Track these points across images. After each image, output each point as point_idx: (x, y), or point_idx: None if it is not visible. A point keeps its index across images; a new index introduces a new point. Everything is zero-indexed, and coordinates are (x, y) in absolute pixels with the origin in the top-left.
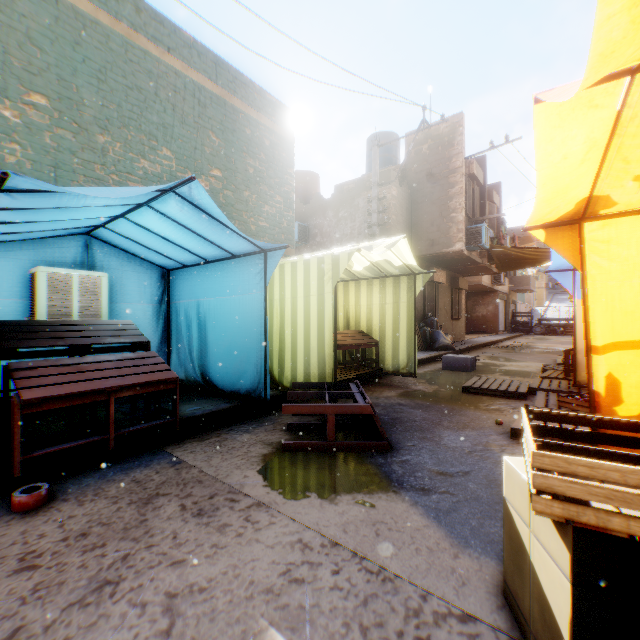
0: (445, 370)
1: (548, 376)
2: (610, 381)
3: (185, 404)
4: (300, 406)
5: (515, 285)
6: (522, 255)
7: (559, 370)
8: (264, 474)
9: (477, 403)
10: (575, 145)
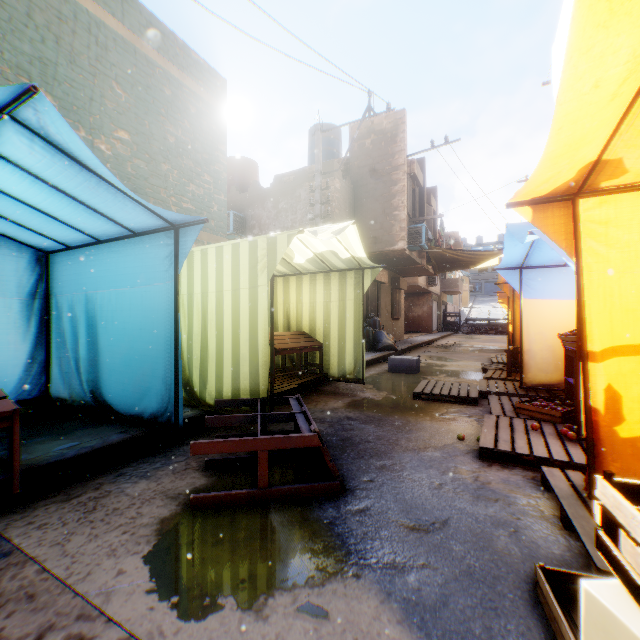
0: (391, 372)
1: (492, 377)
2: (610, 395)
3: (55, 439)
4: (218, 442)
5: (446, 287)
6: (457, 257)
7: (499, 370)
8: (153, 562)
9: (431, 412)
10: (615, 65)
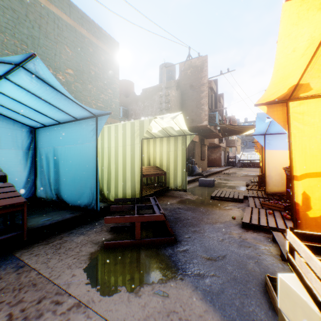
0: (200, 186)
1: (250, 189)
2: (304, 196)
3: (40, 216)
4: (117, 217)
5: (229, 144)
6: (234, 129)
7: (254, 185)
8: (88, 271)
9: (219, 205)
10: (302, 41)
